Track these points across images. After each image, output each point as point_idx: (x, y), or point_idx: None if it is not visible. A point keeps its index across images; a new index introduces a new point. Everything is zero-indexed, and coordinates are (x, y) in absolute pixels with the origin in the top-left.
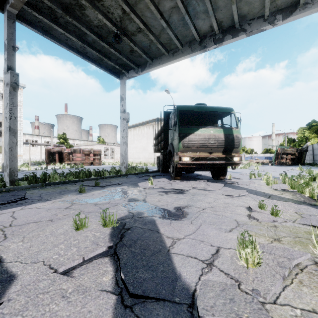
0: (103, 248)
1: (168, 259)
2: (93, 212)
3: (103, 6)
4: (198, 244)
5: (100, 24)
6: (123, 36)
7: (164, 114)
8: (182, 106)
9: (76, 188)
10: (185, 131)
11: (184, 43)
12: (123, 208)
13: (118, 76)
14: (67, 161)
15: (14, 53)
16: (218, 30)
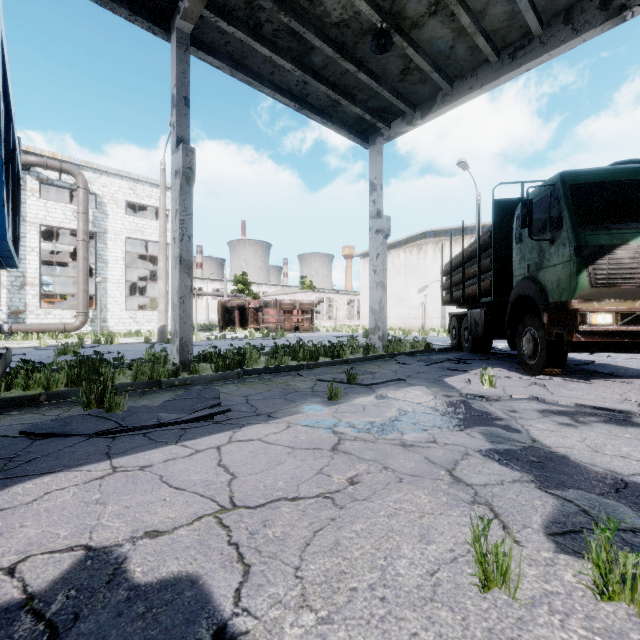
0: None
1: None
2: (426, 477)
3: None
4: None
5: (344, 16)
6: (395, 33)
7: (495, 207)
8: (576, 173)
9: (310, 386)
10: (598, 239)
11: (547, 20)
12: (508, 471)
13: (364, 140)
14: (254, 324)
15: (187, 112)
16: None
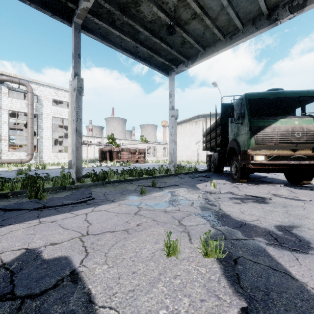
0: (233, 310)
1: None
2: (168, 223)
3: None
4: None
5: (153, 18)
6: (177, 27)
7: (222, 107)
8: (251, 94)
9: (134, 188)
10: (258, 123)
11: (245, 22)
12: (202, 220)
13: (166, 73)
14: (116, 159)
15: (79, 61)
16: None
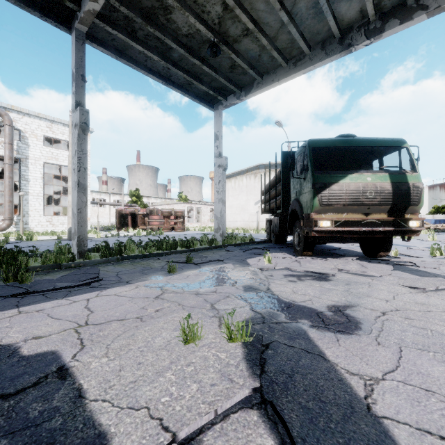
0: (244, 391)
1: (384, 435)
2: (198, 307)
3: (196, 3)
4: (425, 399)
5: (190, 31)
6: (223, 45)
7: (283, 155)
8: (316, 141)
9: (162, 265)
10: (323, 179)
11: (313, 45)
12: (242, 303)
13: (211, 106)
14: (142, 225)
15: (84, 84)
16: (375, 14)
